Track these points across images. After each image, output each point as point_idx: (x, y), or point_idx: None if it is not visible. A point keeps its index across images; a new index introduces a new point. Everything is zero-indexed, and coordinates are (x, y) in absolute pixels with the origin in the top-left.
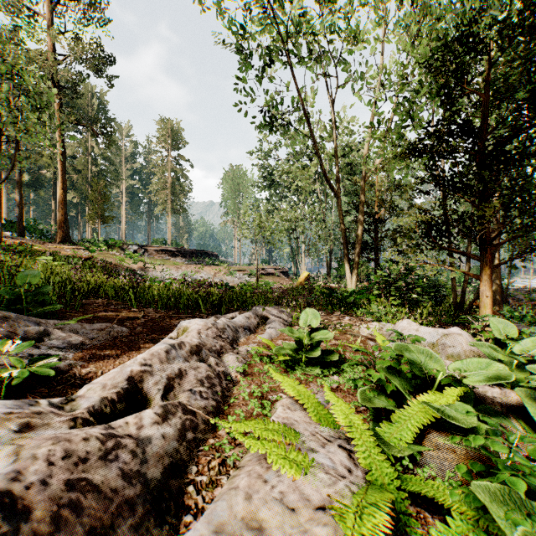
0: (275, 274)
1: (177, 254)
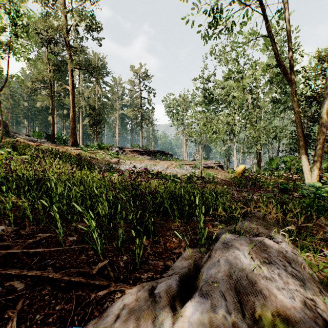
0: (213, 167)
1: (144, 153)
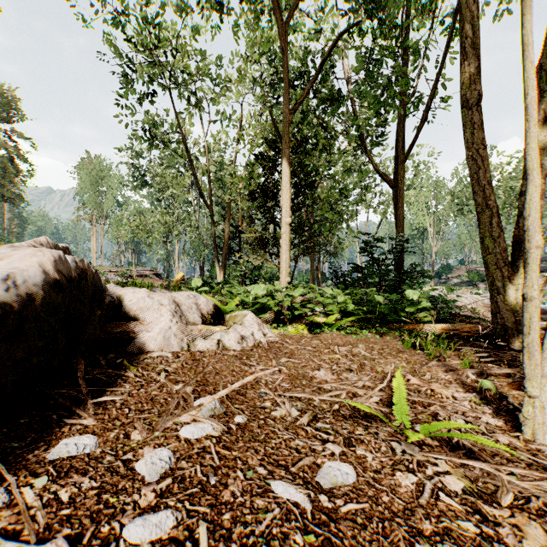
0: (148, 275)
1: None
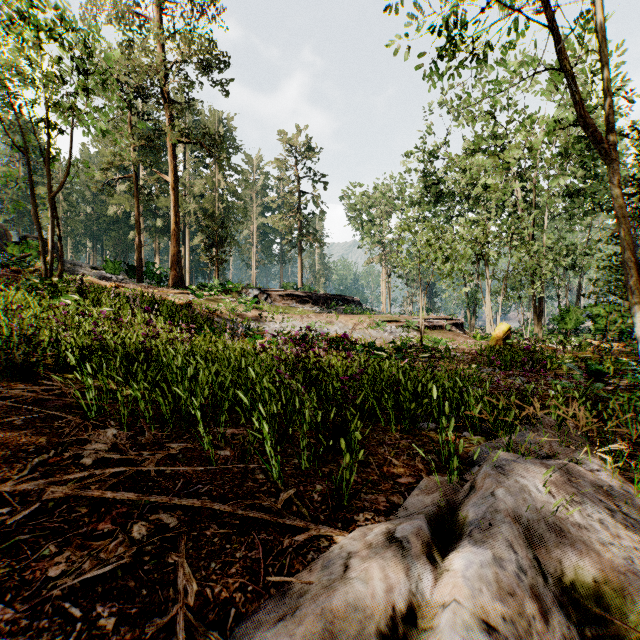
0: (444, 327)
1: (306, 300)
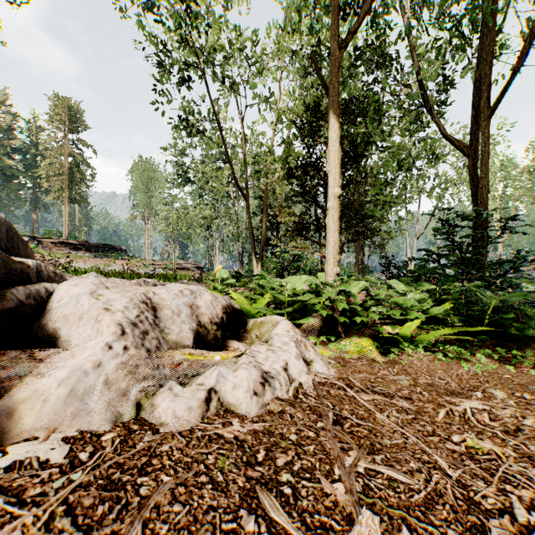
0: (190, 268)
1: (79, 247)
